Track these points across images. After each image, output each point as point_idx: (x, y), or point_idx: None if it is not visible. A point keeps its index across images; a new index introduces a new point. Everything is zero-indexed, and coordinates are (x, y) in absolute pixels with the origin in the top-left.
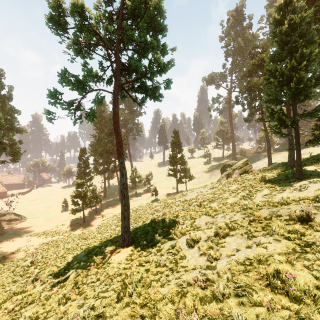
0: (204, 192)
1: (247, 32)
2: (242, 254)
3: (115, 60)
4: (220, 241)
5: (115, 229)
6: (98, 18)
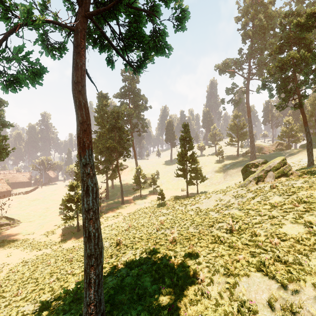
0: (226, 200)
1: (270, 7)
2: None
3: None
4: None
5: (108, 249)
6: None
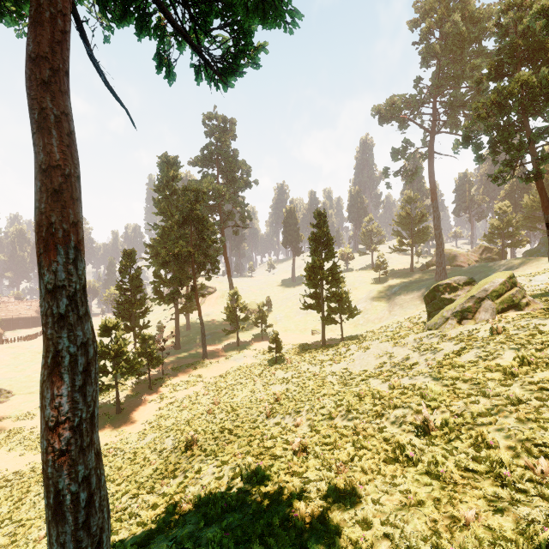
0: (400, 356)
1: (473, 2)
2: None
3: None
4: None
5: (170, 454)
6: None
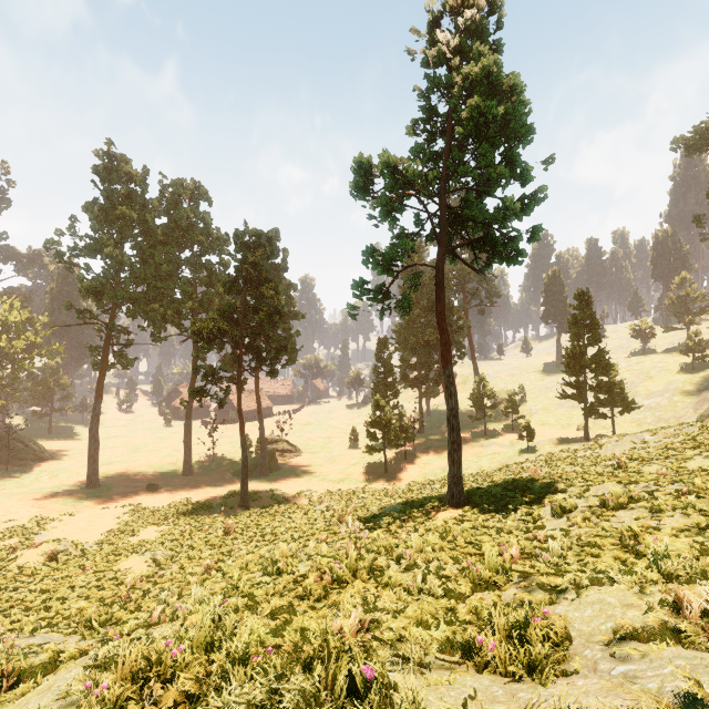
0: (651, 442)
1: None
2: (620, 524)
3: (439, 212)
4: (604, 513)
5: (440, 489)
6: (415, 171)
